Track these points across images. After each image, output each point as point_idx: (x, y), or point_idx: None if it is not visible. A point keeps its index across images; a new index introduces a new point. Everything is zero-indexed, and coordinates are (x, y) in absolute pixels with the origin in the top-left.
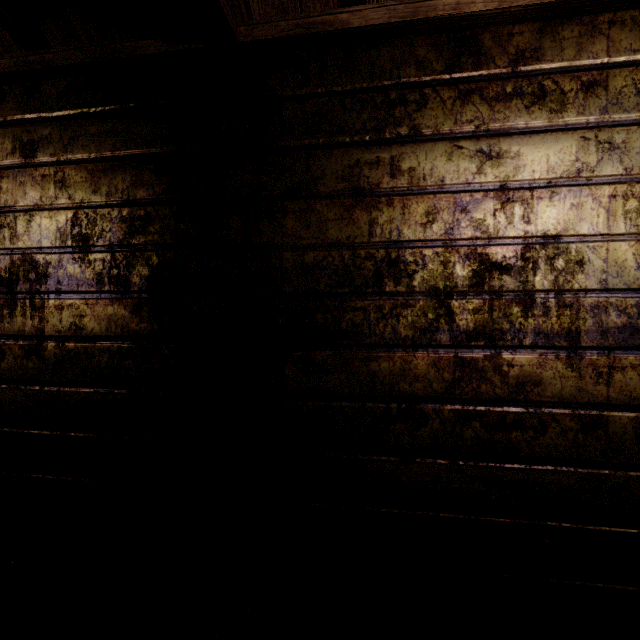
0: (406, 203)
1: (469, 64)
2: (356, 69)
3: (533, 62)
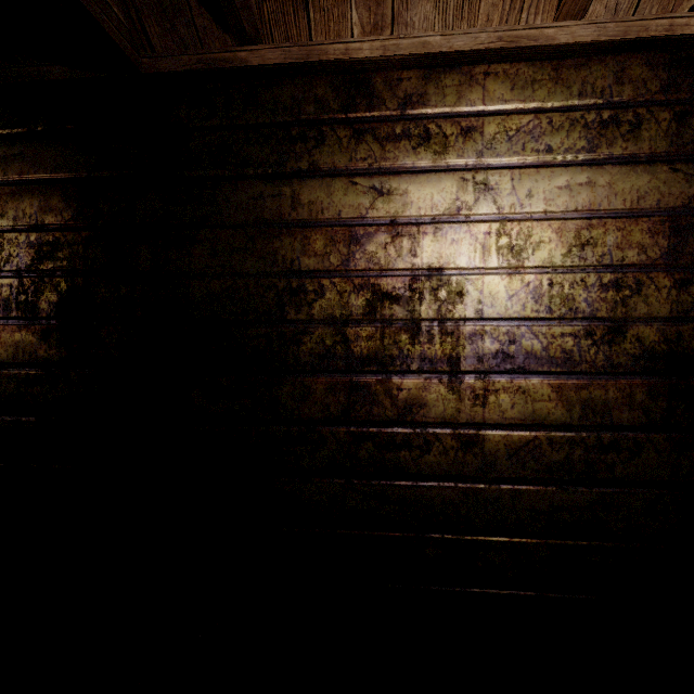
0: (306, 235)
1: (363, 105)
2: (260, 104)
3: (419, 106)
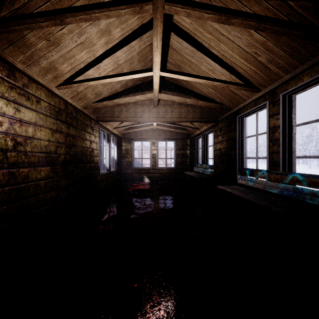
0: None
1: (12, 78)
2: None
3: (27, 88)
